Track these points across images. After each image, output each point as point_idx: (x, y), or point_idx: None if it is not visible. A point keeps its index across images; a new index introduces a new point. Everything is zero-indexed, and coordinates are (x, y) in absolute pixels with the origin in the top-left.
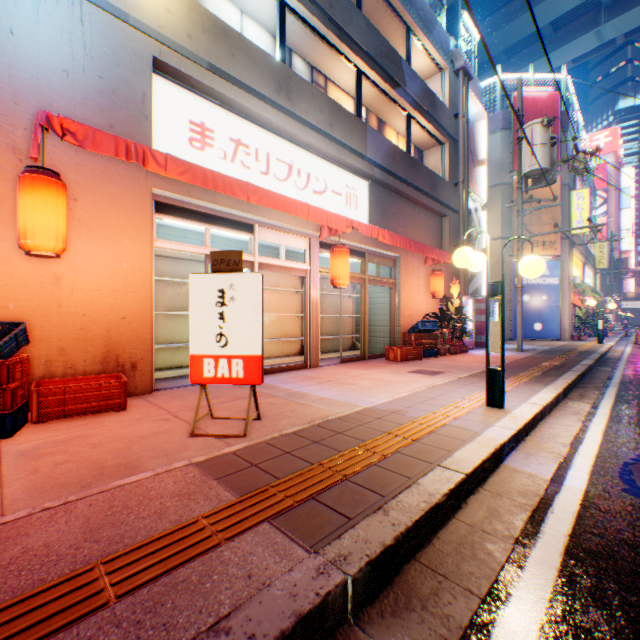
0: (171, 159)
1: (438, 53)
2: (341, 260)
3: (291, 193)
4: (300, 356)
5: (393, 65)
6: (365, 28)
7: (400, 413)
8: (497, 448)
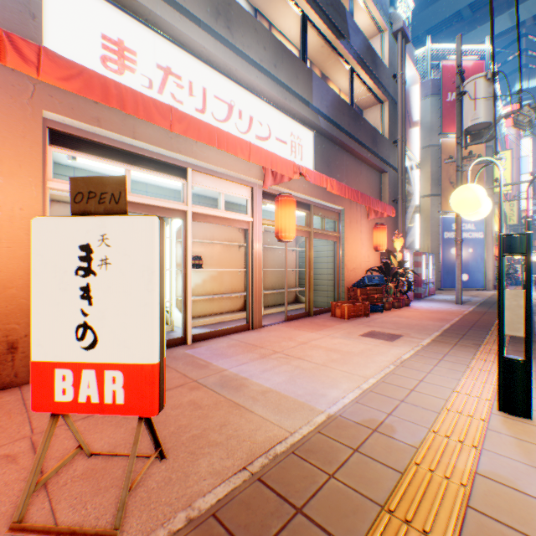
0: (46, 54)
1: (379, 12)
2: (287, 210)
3: None
4: (243, 312)
5: (338, 15)
6: None
7: (385, 433)
8: None
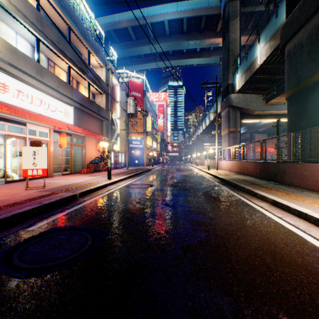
0: (4, 105)
1: (101, 62)
2: (64, 138)
3: (42, 111)
4: None
5: (84, 65)
6: (73, 51)
7: (86, 182)
8: (106, 184)
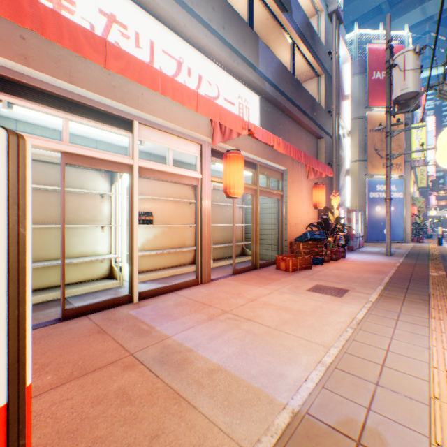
0: None
1: None
2: (235, 167)
3: None
4: (193, 266)
5: None
6: None
7: None
8: None
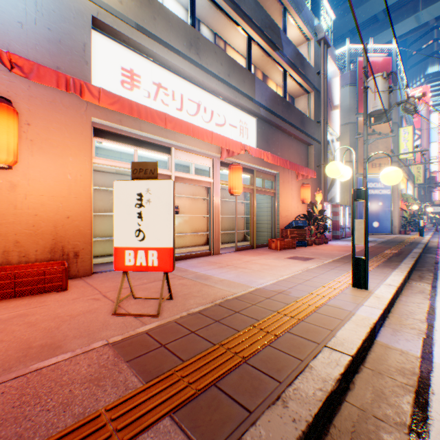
0: (103, 92)
1: (306, 27)
2: (236, 174)
3: (199, 125)
4: (206, 246)
5: (274, 34)
6: (254, 5)
7: (285, 293)
8: (372, 327)
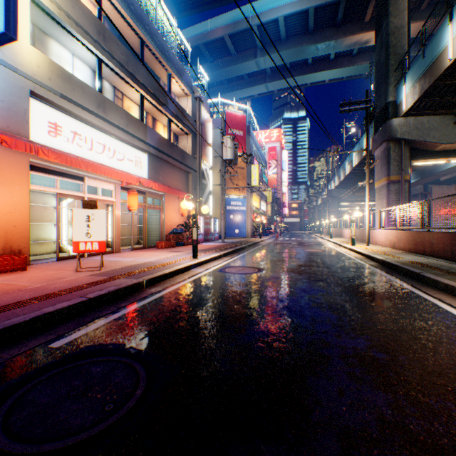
0: (52, 152)
1: (186, 87)
2: (134, 198)
3: (105, 160)
4: (107, 248)
5: (162, 94)
6: (146, 75)
7: (161, 262)
8: (188, 265)
